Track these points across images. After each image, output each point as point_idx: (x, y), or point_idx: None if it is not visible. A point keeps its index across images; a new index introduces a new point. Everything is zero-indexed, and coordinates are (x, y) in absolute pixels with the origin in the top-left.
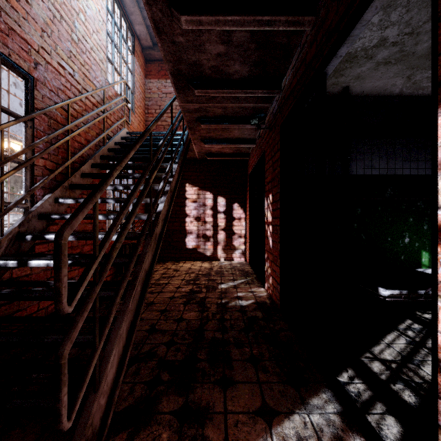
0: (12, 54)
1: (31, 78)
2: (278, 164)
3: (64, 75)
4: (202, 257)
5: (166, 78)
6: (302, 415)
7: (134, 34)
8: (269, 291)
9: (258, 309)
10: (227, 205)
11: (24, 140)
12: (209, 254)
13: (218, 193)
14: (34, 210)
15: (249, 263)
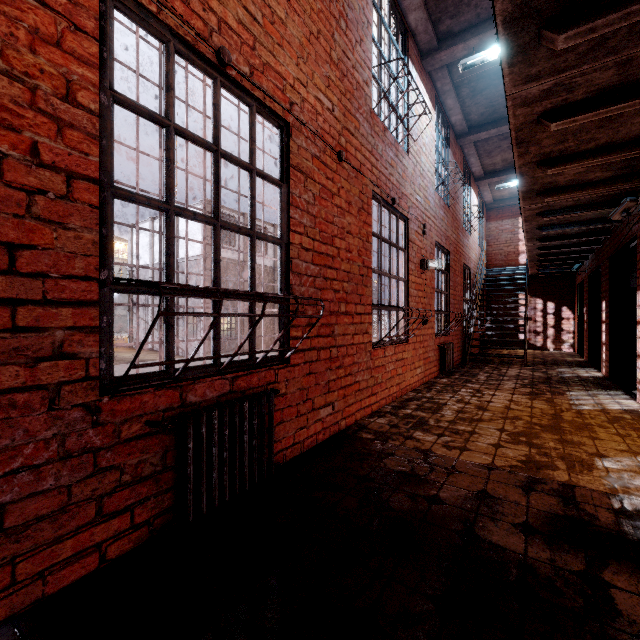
0: (469, 265)
1: (470, 269)
2: (588, 293)
3: (473, 260)
4: (533, 347)
5: (502, 219)
6: (581, 368)
7: (483, 202)
8: (585, 358)
9: (575, 361)
10: (555, 308)
11: (468, 292)
12: (539, 345)
13: (547, 300)
14: (475, 316)
15: (576, 352)
